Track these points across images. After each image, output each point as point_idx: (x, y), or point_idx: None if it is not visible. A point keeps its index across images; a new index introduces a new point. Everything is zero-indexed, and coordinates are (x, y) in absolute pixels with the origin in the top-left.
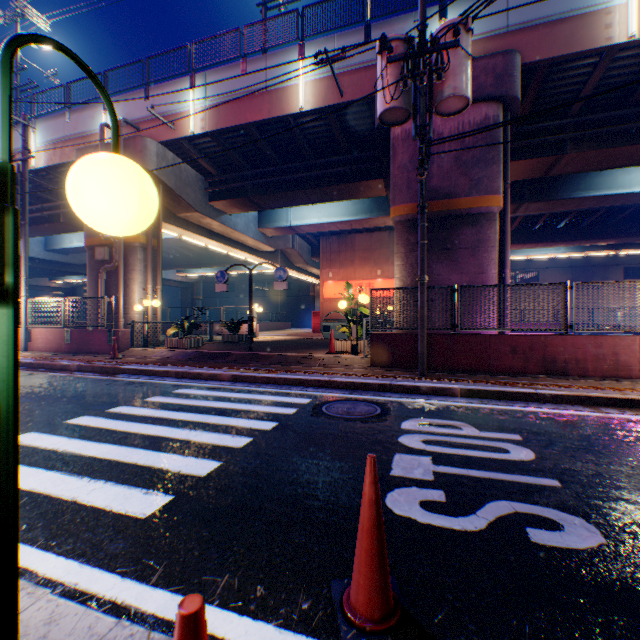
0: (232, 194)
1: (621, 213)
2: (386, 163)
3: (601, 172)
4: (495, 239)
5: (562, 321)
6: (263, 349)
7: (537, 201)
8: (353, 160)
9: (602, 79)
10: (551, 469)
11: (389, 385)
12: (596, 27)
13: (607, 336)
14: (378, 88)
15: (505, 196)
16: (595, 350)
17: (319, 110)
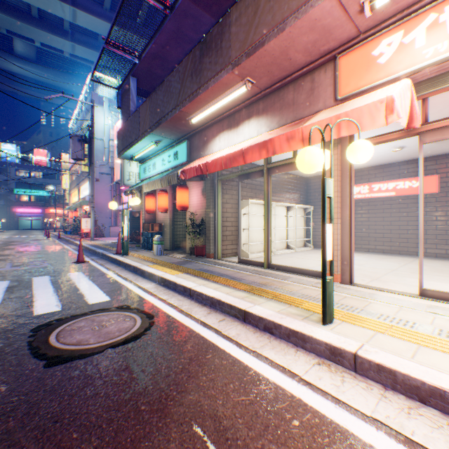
0: None
1: None
2: None
3: None
4: None
5: None
6: None
7: None
8: None
9: None
10: None
11: None
12: None
13: None
14: None
15: None
16: None
17: None
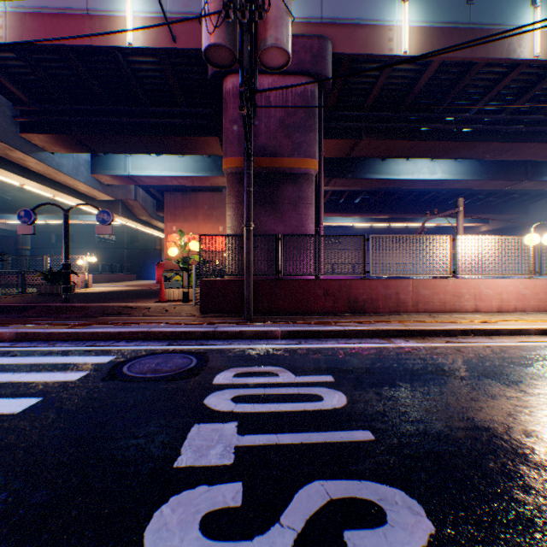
0: (52, 128)
1: (393, 196)
2: (221, 119)
3: (383, 161)
4: (313, 197)
5: (362, 267)
6: (85, 300)
7: (342, 178)
8: (191, 114)
9: (386, 85)
10: (363, 415)
11: (213, 332)
12: (383, 38)
13: (392, 279)
14: (203, 22)
15: (320, 162)
16: (384, 291)
17: (151, 50)
